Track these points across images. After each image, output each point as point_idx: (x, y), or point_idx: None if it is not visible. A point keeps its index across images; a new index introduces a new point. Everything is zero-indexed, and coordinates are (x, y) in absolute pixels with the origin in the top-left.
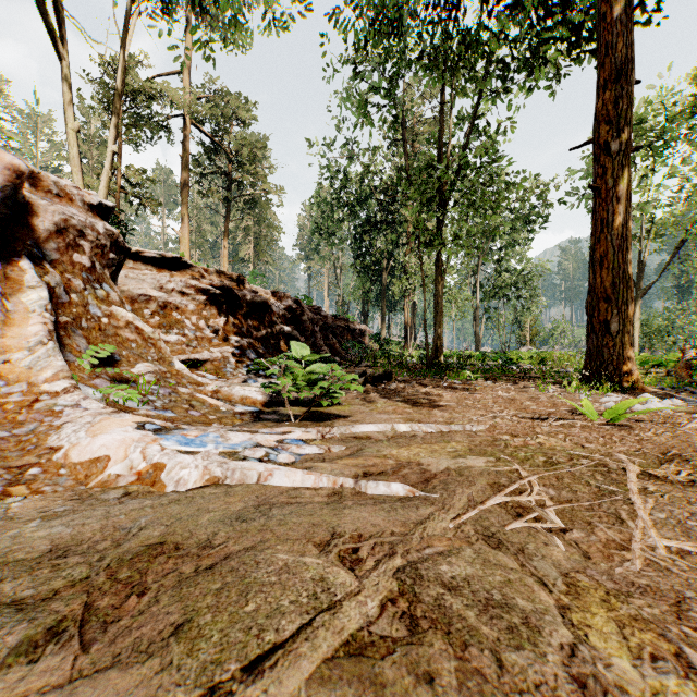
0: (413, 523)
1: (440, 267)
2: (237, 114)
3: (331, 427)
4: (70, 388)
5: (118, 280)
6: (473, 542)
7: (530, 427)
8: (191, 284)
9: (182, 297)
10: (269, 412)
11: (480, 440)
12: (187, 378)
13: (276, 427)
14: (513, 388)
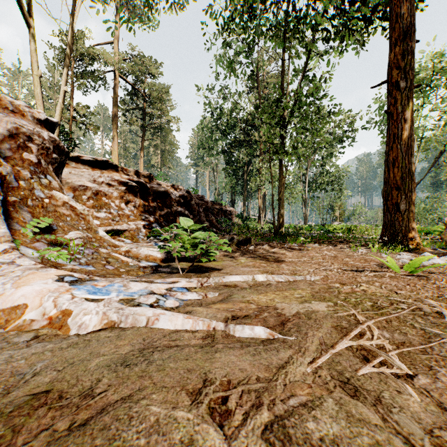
0: (275, 367)
1: (282, 169)
2: (149, 70)
3: (208, 278)
4: (9, 249)
5: (64, 175)
6: (331, 390)
7: (353, 277)
8: (115, 179)
9: (109, 187)
10: (165, 266)
11: (319, 288)
12: (108, 242)
13: (168, 277)
14: (334, 249)
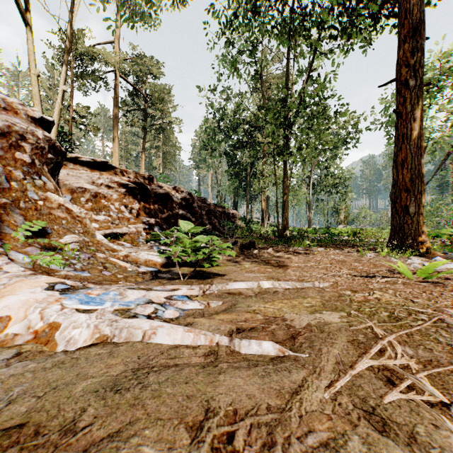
0: (288, 393)
1: (286, 171)
2: (151, 70)
3: (210, 285)
4: None
5: (62, 177)
6: (355, 422)
7: (364, 284)
8: (114, 180)
9: (108, 189)
10: (165, 271)
11: (329, 295)
12: (105, 246)
13: (168, 284)
14: (341, 253)
